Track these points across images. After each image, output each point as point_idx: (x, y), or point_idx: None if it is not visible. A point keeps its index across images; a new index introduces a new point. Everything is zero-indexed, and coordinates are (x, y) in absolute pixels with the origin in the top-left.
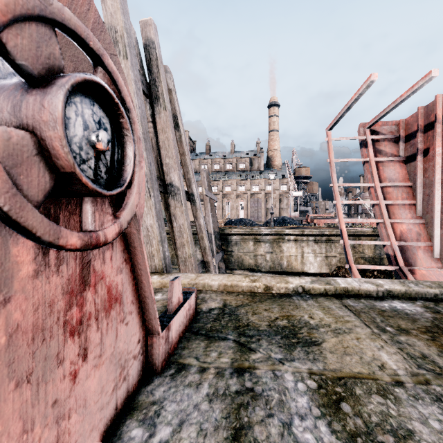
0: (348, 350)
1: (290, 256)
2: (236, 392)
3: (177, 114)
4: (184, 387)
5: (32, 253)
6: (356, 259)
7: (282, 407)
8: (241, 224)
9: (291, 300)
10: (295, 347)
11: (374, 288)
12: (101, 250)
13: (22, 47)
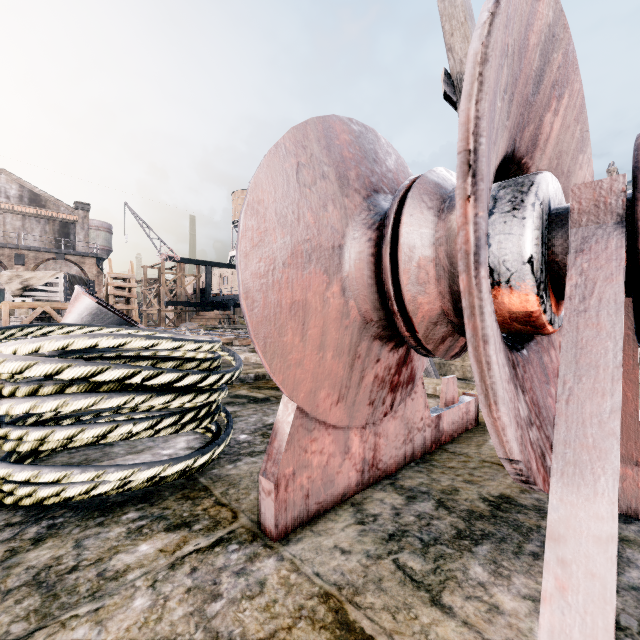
0: None
1: None
2: None
3: None
4: None
5: None
6: None
7: None
8: None
9: None
10: None
11: None
12: None
13: None
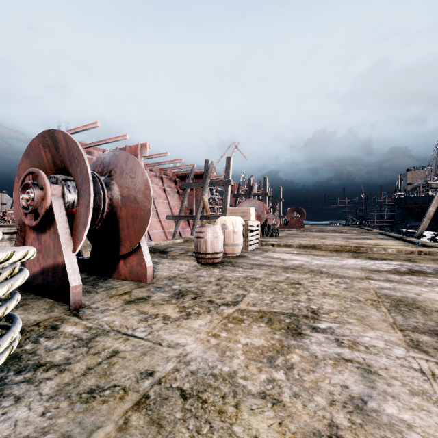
0: None
1: None
2: None
3: None
4: None
5: None
6: None
7: None
8: None
9: None
10: None
11: None
12: None
13: None
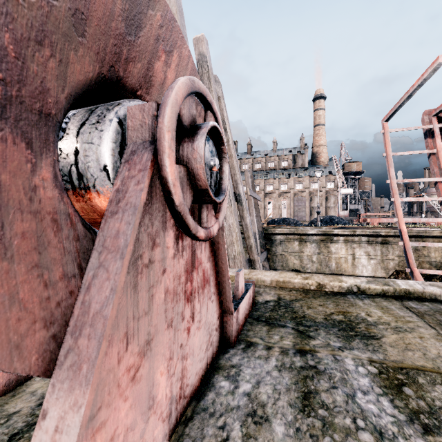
0: (410, 346)
1: (339, 257)
2: (301, 367)
3: (225, 119)
4: (255, 359)
5: (172, 242)
6: (419, 264)
7: (345, 383)
8: (284, 224)
9: (345, 298)
10: (353, 339)
11: (440, 291)
12: (200, 242)
13: (184, 115)
